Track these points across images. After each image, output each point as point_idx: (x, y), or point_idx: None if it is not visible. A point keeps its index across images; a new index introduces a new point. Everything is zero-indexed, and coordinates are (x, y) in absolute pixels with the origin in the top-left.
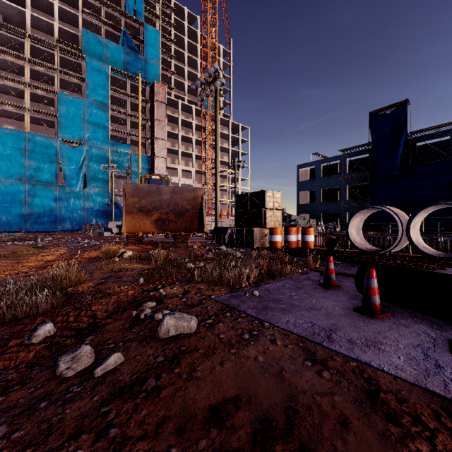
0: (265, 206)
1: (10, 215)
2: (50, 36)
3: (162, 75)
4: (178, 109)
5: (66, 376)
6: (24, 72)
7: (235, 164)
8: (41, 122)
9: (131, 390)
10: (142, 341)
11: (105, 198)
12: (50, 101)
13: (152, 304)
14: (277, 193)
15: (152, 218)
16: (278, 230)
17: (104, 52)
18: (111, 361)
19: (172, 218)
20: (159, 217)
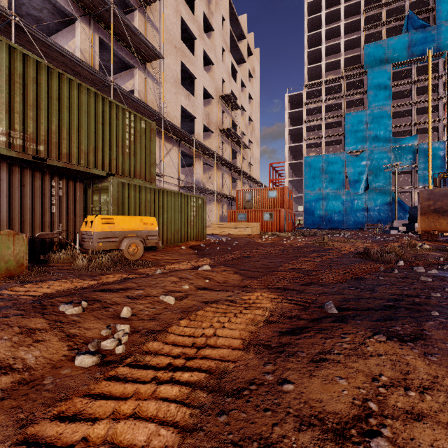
0: None
1: (313, 216)
2: (337, 70)
3: None
4: None
5: (417, 271)
6: (320, 110)
7: None
8: (331, 143)
9: (442, 276)
10: (445, 272)
11: (386, 196)
12: (338, 123)
13: None
14: None
15: None
16: None
17: (385, 53)
18: (432, 271)
19: None
20: None
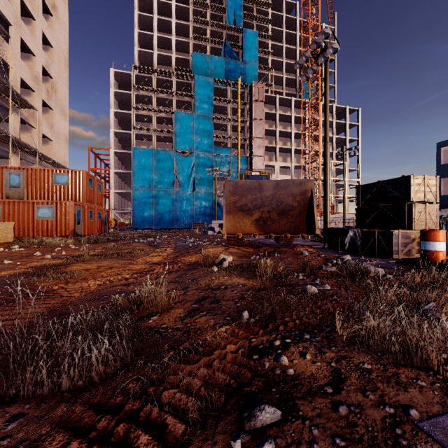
0: (411, 198)
1: (143, 215)
2: (169, 67)
3: (260, 74)
4: (275, 105)
5: None
6: (152, 101)
7: (344, 152)
8: (163, 139)
9: None
10: None
11: (209, 199)
12: (169, 120)
13: (275, 416)
14: (430, 179)
15: (253, 218)
16: (439, 234)
17: (209, 67)
18: None
19: (275, 217)
20: (260, 216)
